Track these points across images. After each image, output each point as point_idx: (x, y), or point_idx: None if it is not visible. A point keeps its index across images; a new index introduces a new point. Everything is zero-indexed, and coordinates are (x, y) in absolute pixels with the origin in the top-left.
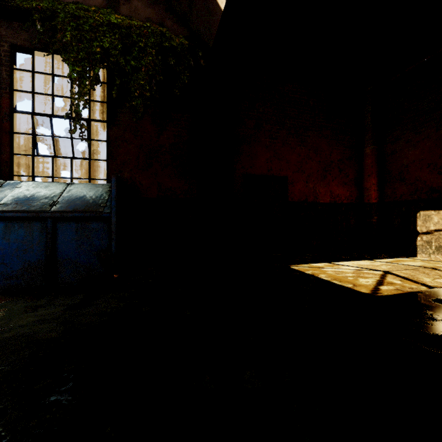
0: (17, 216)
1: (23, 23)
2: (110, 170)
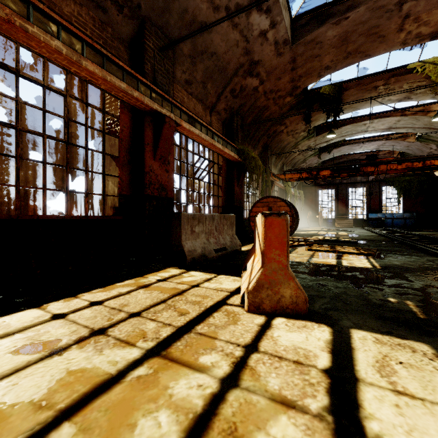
0: (400, 218)
1: (384, 182)
2: (403, 208)
